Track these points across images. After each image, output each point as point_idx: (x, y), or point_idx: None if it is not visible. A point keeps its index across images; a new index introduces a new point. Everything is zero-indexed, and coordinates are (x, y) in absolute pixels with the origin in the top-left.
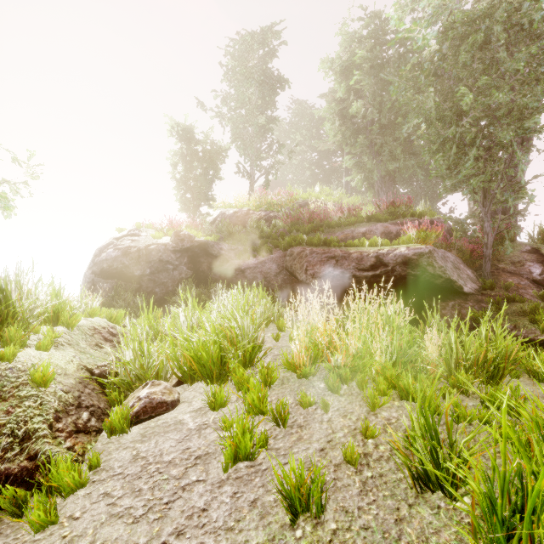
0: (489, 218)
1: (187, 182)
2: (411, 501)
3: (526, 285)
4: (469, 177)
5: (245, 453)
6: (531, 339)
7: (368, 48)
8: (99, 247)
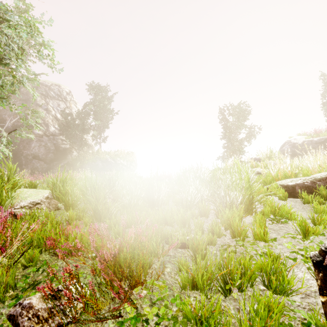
0: None
1: None
2: None
3: None
4: None
5: None
6: None
7: None
8: (282, 145)
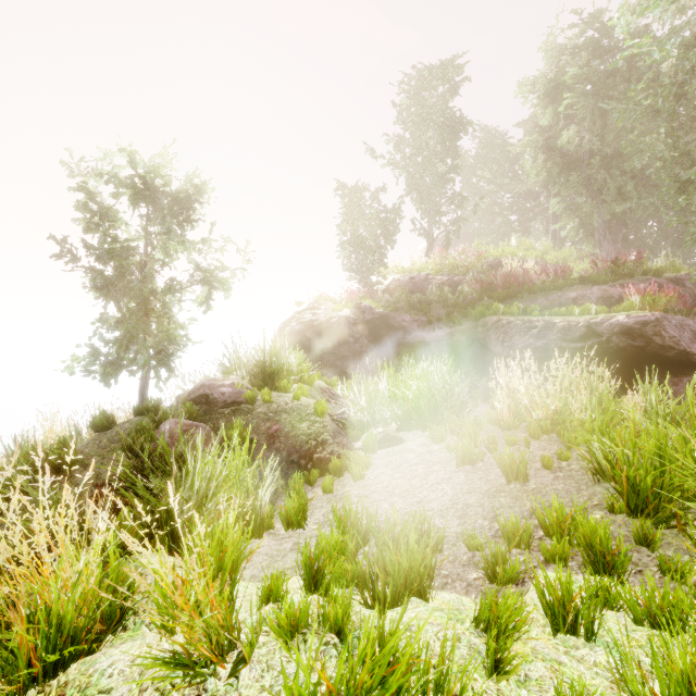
0: None
1: (357, 247)
2: (590, 485)
3: None
4: None
5: (469, 458)
6: None
7: (584, 62)
8: (283, 321)
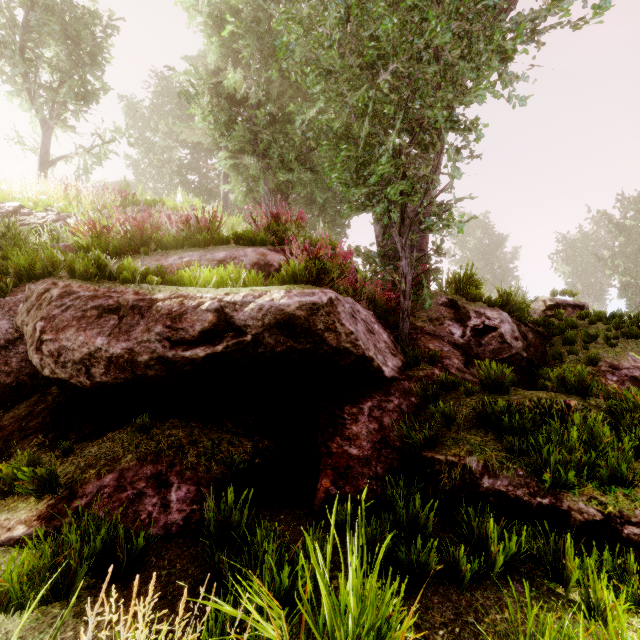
0: (407, 252)
1: None
2: None
3: (449, 352)
4: (383, 187)
5: None
6: (524, 502)
7: None
8: None
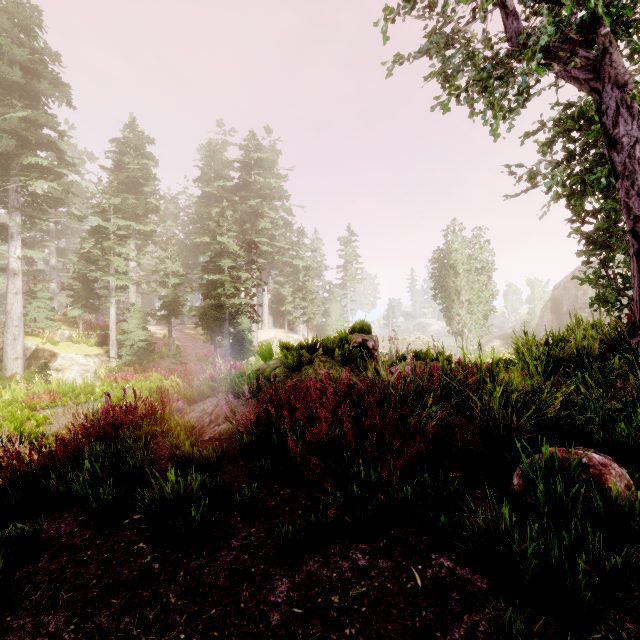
0: None
1: None
2: None
3: None
4: None
5: None
6: None
7: None
8: None
